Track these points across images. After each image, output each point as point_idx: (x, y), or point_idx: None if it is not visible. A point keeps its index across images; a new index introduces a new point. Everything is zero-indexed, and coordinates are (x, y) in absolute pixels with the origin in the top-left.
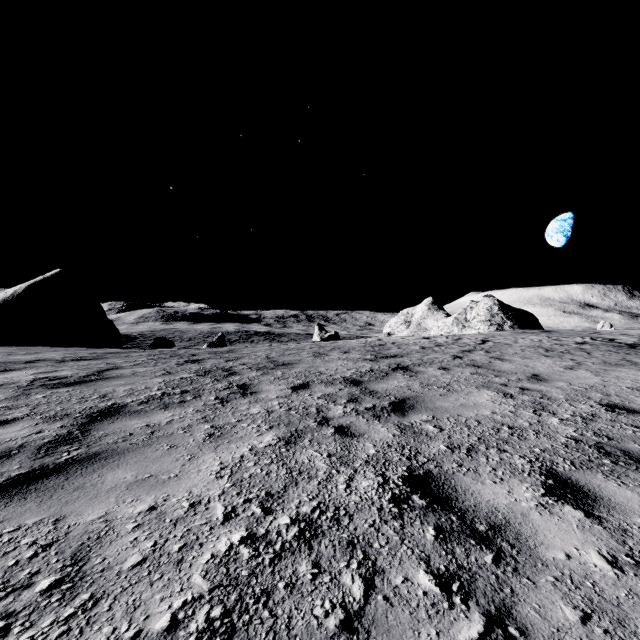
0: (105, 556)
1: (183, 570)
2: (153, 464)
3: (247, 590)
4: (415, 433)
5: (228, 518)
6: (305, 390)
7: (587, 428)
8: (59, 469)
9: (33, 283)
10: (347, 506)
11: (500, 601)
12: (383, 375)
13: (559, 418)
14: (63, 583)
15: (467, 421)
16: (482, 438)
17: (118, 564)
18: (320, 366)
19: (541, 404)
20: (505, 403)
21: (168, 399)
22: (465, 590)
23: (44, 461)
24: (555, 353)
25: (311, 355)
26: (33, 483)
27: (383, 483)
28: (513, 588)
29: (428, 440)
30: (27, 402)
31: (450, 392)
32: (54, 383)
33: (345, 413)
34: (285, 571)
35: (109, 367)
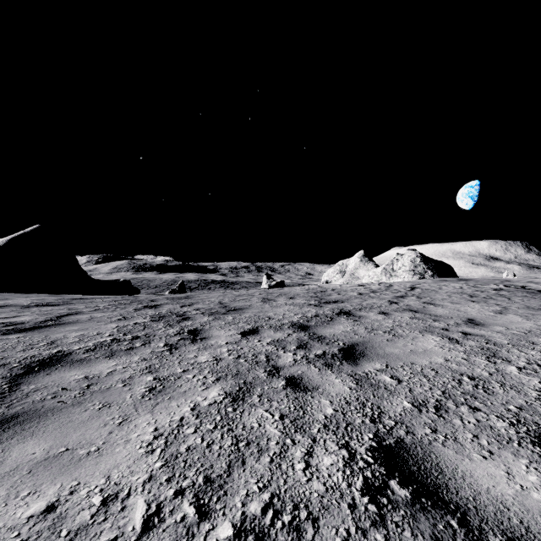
0: None
1: None
2: (75, 431)
3: None
4: (372, 386)
5: (148, 527)
6: (254, 335)
7: None
8: None
9: (14, 237)
10: (309, 501)
11: None
12: (328, 320)
13: (516, 366)
14: None
15: (423, 370)
16: (446, 392)
17: None
18: (269, 311)
19: (490, 350)
20: (454, 349)
21: (116, 346)
22: None
23: None
24: (479, 298)
25: (260, 301)
26: None
27: (349, 460)
28: None
29: (389, 395)
30: None
31: (396, 337)
32: (8, 329)
33: (295, 361)
34: None
35: (69, 312)
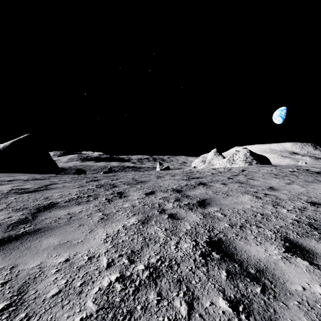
0: (37, 289)
1: (82, 298)
2: (69, 235)
3: (119, 311)
4: (211, 217)
5: (109, 266)
6: (152, 195)
7: (302, 214)
8: (18, 237)
9: (14, 141)
10: (176, 258)
11: (268, 317)
12: (193, 187)
13: (287, 209)
14: (10, 306)
15: (238, 211)
16: (247, 220)
17: (44, 294)
18: (160, 183)
19: (276, 202)
20: (257, 201)
21: (80, 199)
22: (247, 310)
23: (10, 233)
24: (280, 176)
25: (155, 177)
26: (2, 245)
27: (195, 245)
28: (275, 309)
29: (218, 221)
30: (5, 201)
31: (228, 196)
32: (21, 191)
33: (173, 207)
34: (141, 298)
35: (51, 183)
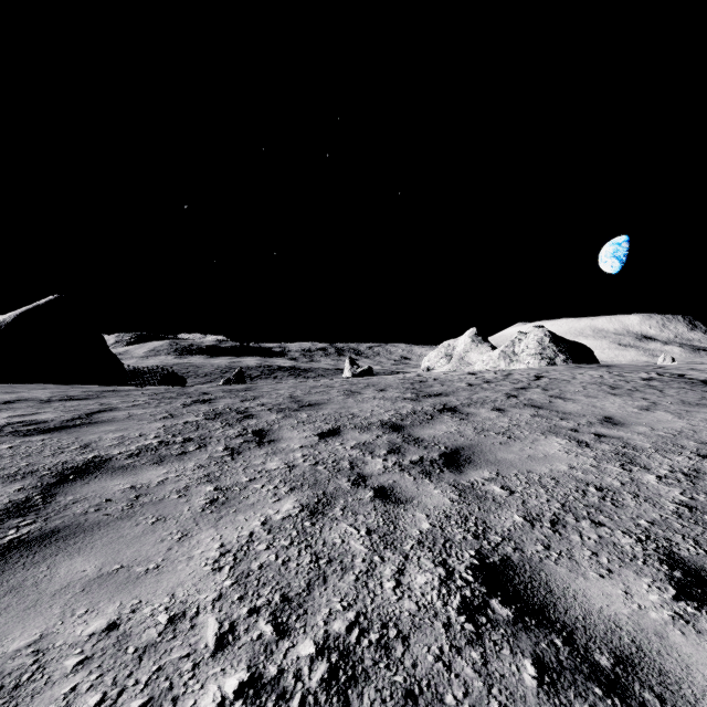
0: None
1: None
2: (128, 547)
3: None
4: (478, 497)
5: (222, 645)
6: (335, 437)
7: (696, 489)
8: None
9: (24, 311)
10: (399, 620)
11: None
12: (428, 418)
13: (656, 475)
14: None
15: (541, 479)
16: (566, 504)
17: None
18: (353, 407)
19: (627, 455)
20: (582, 454)
21: (165, 450)
22: None
23: None
24: (622, 391)
25: (342, 393)
26: None
27: (446, 578)
28: None
29: (497, 508)
30: None
31: (512, 440)
32: (28, 429)
33: (386, 469)
34: None
35: (101, 408)
